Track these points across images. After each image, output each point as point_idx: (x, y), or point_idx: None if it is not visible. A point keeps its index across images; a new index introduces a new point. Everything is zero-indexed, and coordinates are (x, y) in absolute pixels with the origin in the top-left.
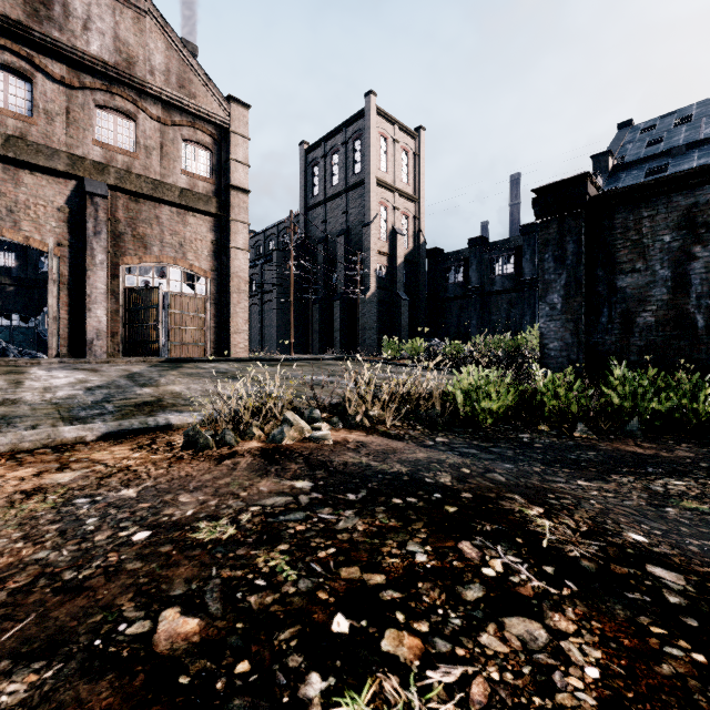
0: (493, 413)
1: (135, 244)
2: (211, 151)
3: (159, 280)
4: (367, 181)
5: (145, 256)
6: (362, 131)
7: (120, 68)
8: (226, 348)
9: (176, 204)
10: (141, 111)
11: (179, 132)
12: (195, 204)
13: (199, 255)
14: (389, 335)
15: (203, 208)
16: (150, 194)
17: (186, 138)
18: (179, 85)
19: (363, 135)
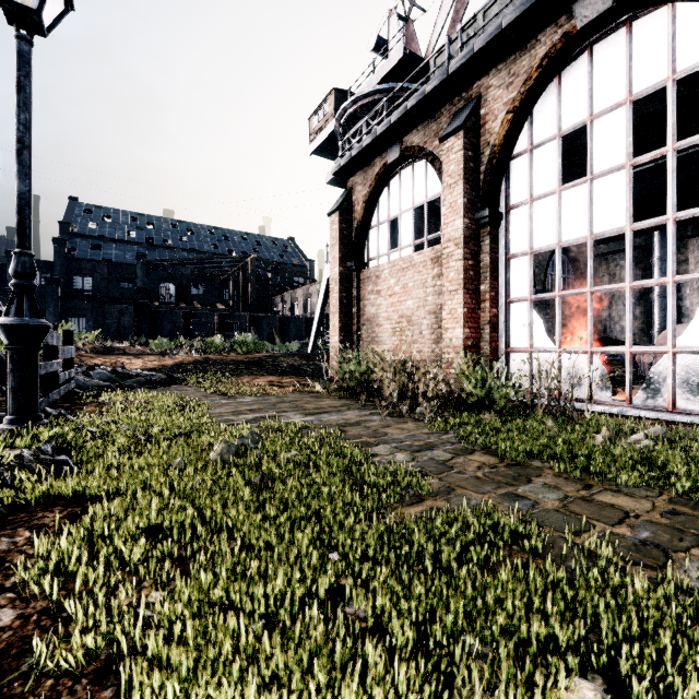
0: None
1: None
2: None
3: None
4: None
5: None
6: None
7: None
8: None
9: None
10: None
11: None
12: None
13: None
14: None
15: None
16: None
17: None
18: None
19: None
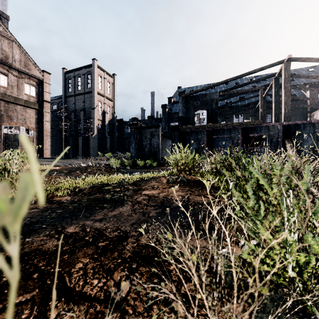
0: (116, 166)
1: (7, 118)
2: (35, 87)
3: (16, 131)
4: (93, 92)
5: (11, 123)
6: (91, 72)
7: (3, 60)
8: (42, 154)
9: (23, 105)
10: (10, 73)
11: (24, 80)
12: (30, 105)
13: (31, 122)
14: (102, 151)
15: (33, 107)
16: (13, 102)
17: (27, 82)
18: (24, 65)
19: (91, 74)
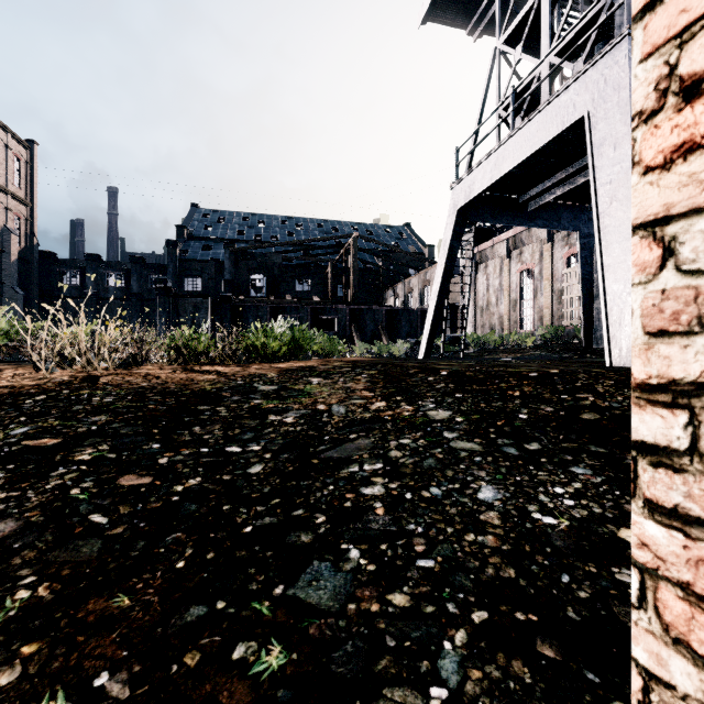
0: None
1: None
2: None
3: None
4: None
5: None
6: None
7: None
8: None
9: None
10: None
11: None
12: None
13: None
14: None
15: None
16: None
17: None
18: None
19: None
